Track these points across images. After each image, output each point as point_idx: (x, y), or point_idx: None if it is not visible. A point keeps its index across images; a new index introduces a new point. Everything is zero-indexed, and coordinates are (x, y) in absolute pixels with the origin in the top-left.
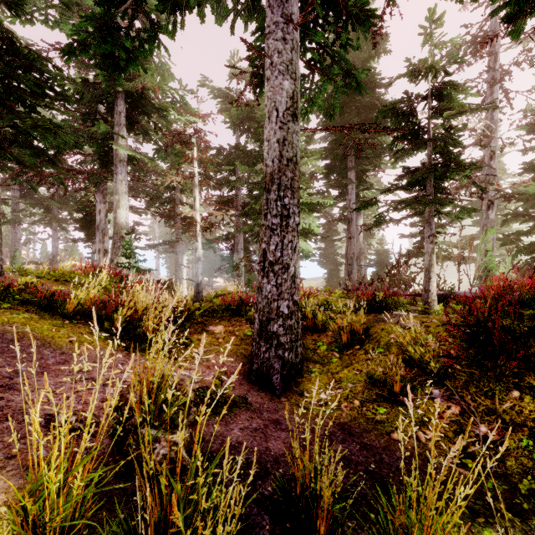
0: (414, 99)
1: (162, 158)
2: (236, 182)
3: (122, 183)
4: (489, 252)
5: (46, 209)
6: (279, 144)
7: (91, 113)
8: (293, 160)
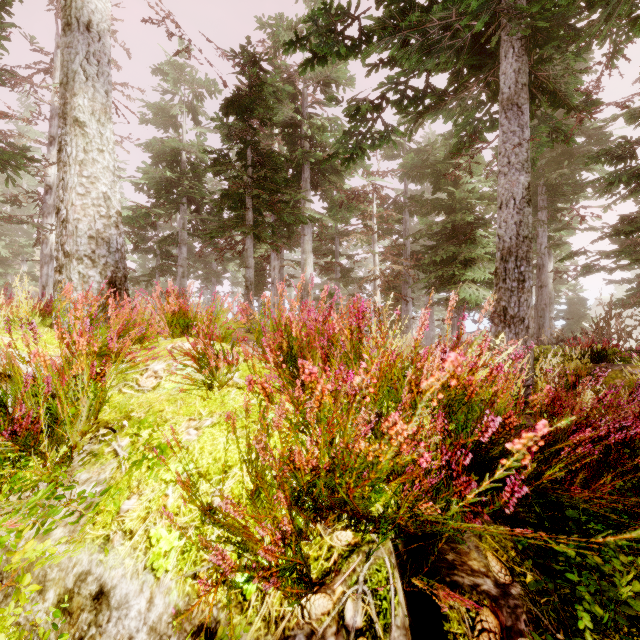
0: (633, 142)
1: (334, 214)
2: (414, 235)
3: (308, 243)
4: None
5: (206, 265)
6: (516, 225)
7: None
8: (528, 236)
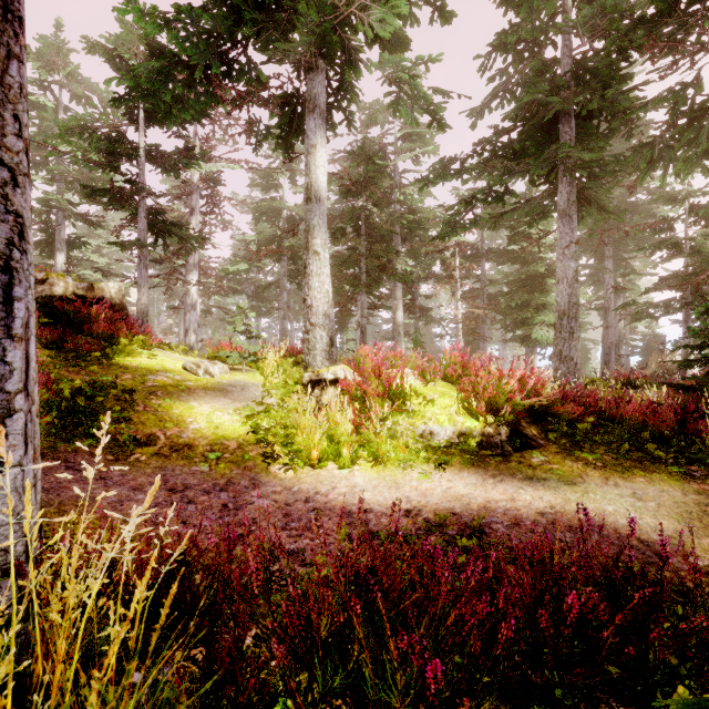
0: (670, 220)
1: (418, 263)
2: (492, 283)
3: (399, 291)
4: None
5: None
6: (568, 295)
7: None
8: (576, 303)
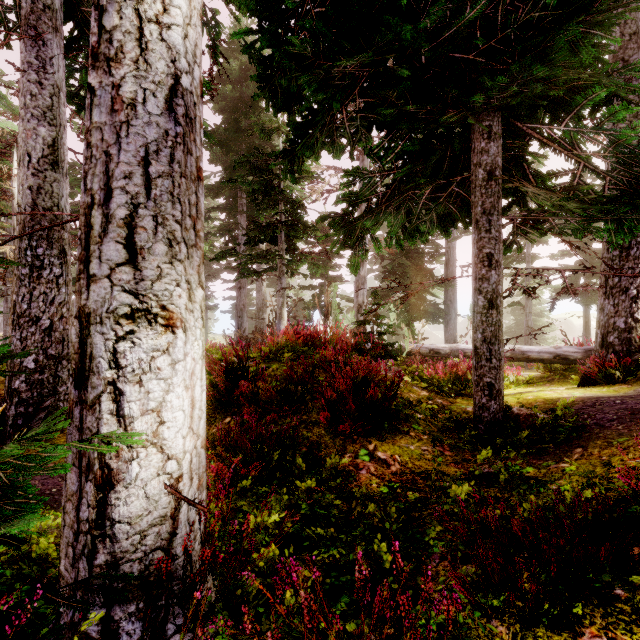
0: (265, 156)
1: None
2: None
3: None
4: (336, 306)
5: None
6: (32, 191)
7: None
8: (52, 209)
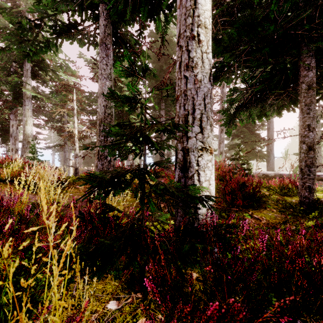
0: None
1: (55, 96)
2: None
3: (28, 110)
4: None
5: None
6: (104, 107)
7: (7, 67)
8: (110, 113)
